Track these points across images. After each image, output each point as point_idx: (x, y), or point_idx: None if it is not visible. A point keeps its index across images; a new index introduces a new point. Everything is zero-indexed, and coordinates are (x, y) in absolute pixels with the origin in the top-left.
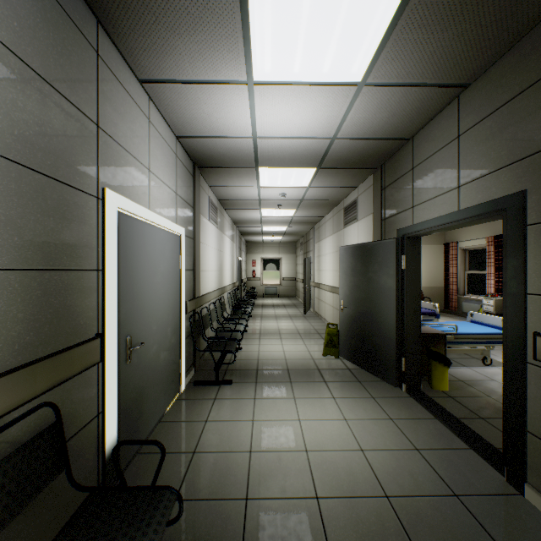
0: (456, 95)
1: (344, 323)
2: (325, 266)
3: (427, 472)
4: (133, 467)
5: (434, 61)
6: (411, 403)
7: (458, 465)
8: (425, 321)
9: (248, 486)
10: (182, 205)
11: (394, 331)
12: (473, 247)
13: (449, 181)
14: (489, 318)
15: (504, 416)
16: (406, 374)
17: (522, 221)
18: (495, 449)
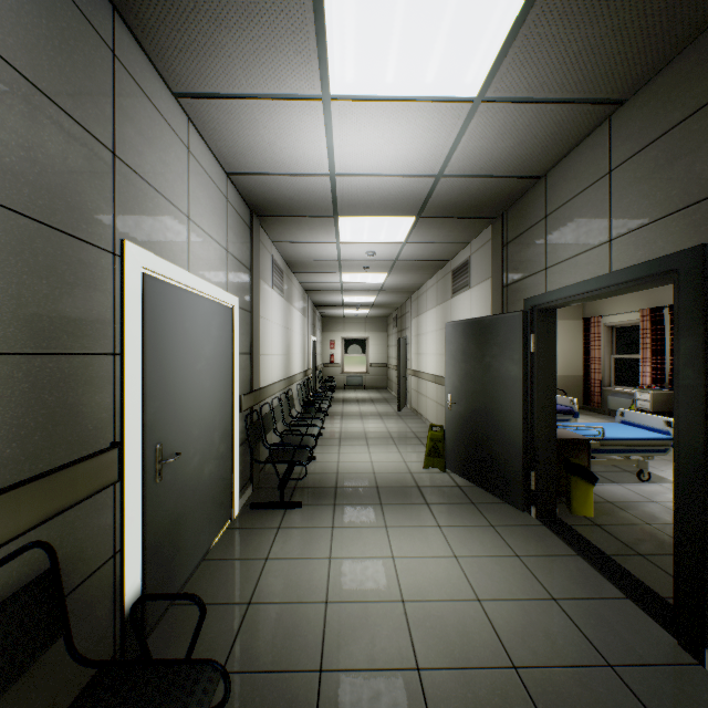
0: (607, 116)
1: (452, 424)
2: (426, 349)
3: (569, 632)
4: (166, 625)
5: (578, 66)
6: (543, 534)
7: (611, 621)
8: (560, 422)
9: (322, 652)
10: (234, 267)
11: (520, 436)
12: (623, 323)
13: (596, 233)
14: (647, 418)
15: (675, 555)
16: (536, 494)
17: (702, 286)
18: (661, 599)
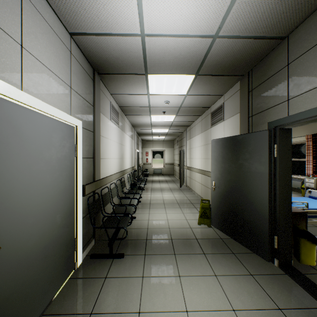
0: None
1: (215, 199)
2: (194, 155)
3: None
4: None
5: None
6: (289, 283)
7: None
8: None
9: None
10: (78, 100)
11: (266, 212)
12: (295, 142)
13: None
14: None
15: None
16: (278, 251)
17: None
18: None
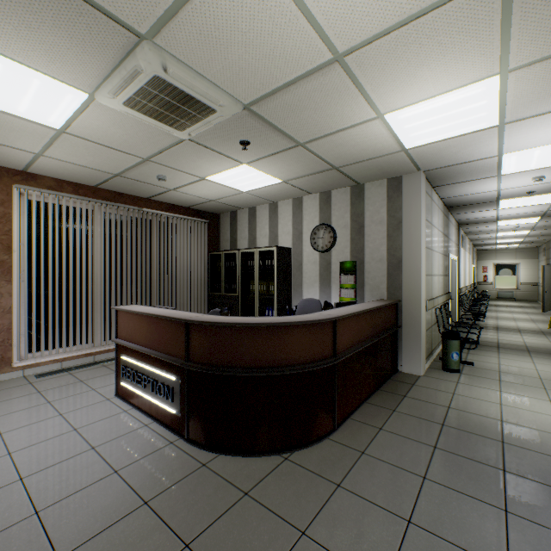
0: None
1: None
2: None
3: None
4: None
5: None
6: None
7: None
8: None
9: (497, 342)
10: (455, 247)
11: None
12: None
13: None
14: None
15: None
16: None
17: None
18: None
